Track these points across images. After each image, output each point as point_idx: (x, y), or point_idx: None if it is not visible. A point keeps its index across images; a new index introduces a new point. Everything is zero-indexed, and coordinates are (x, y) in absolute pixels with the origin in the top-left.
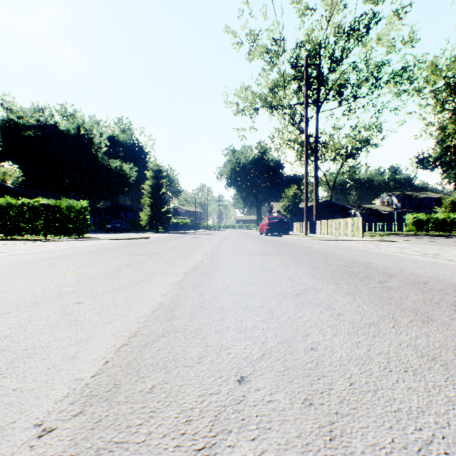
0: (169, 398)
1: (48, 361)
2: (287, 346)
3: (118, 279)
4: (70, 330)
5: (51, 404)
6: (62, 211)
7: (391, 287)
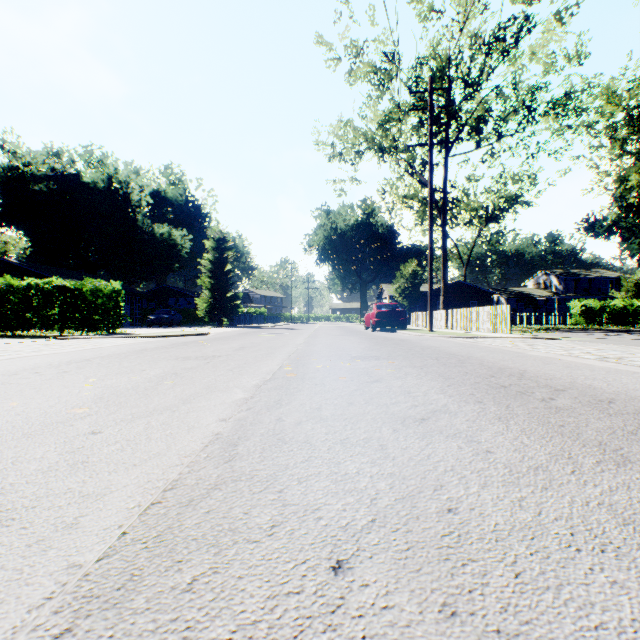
0: (218, 602)
1: (29, 533)
2: (410, 506)
3: (157, 396)
4: (74, 478)
5: (21, 613)
6: (84, 296)
7: (561, 408)
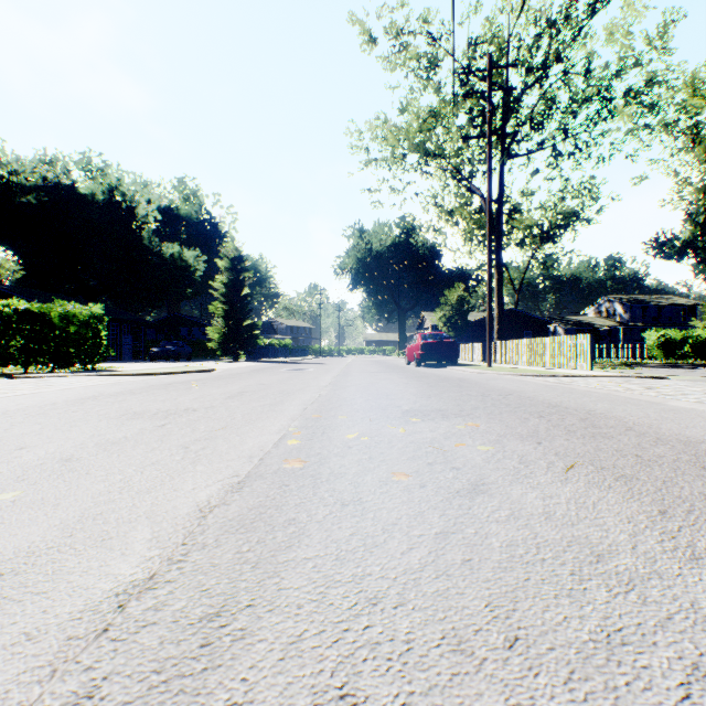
0: None
1: None
2: None
3: None
4: None
5: None
6: (53, 322)
7: None
